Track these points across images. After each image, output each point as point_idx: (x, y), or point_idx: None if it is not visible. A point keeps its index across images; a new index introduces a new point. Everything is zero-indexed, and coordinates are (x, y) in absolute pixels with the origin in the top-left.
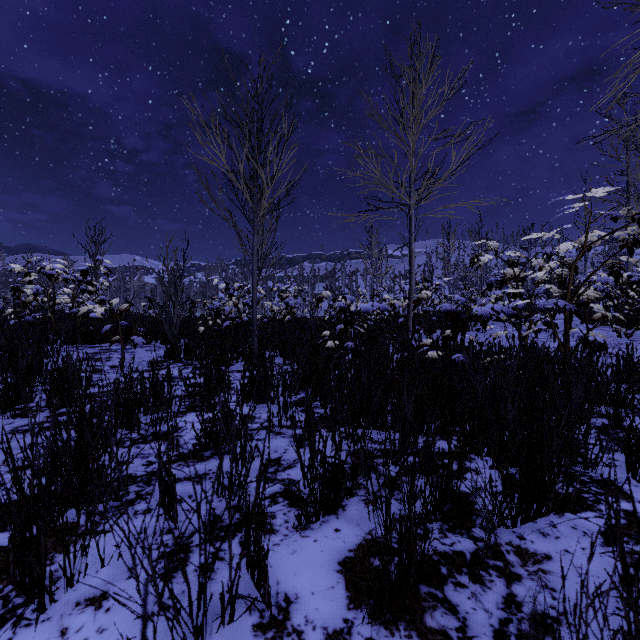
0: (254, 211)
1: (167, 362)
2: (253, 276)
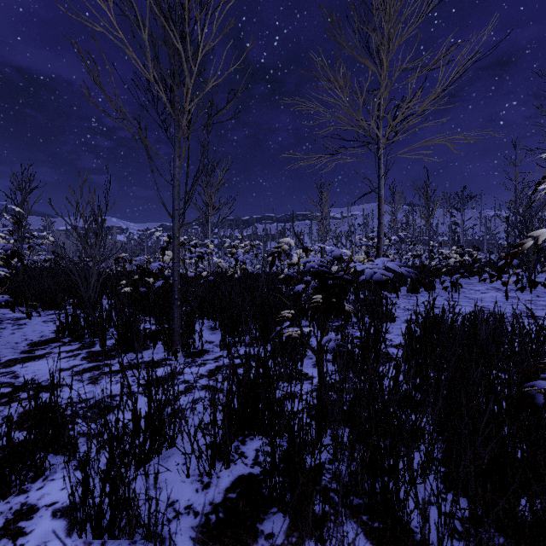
0: (175, 120)
1: (59, 341)
2: (173, 218)
